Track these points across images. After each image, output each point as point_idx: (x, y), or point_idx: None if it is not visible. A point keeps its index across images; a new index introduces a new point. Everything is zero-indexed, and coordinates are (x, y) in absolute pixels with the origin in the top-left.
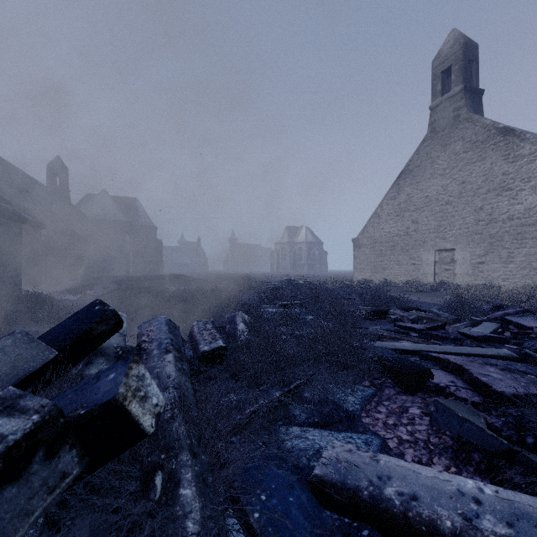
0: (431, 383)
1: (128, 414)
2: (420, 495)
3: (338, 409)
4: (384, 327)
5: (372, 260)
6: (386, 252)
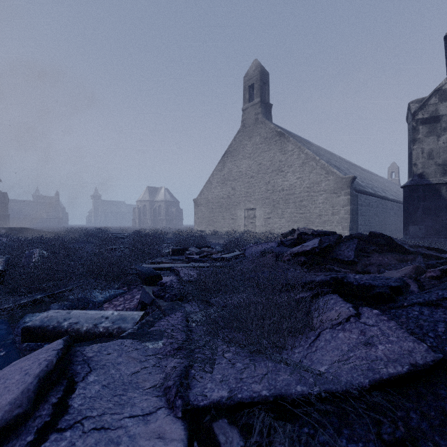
0: (160, 282)
1: None
2: (81, 321)
3: (88, 302)
4: (172, 258)
5: (206, 216)
6: (216, 209)
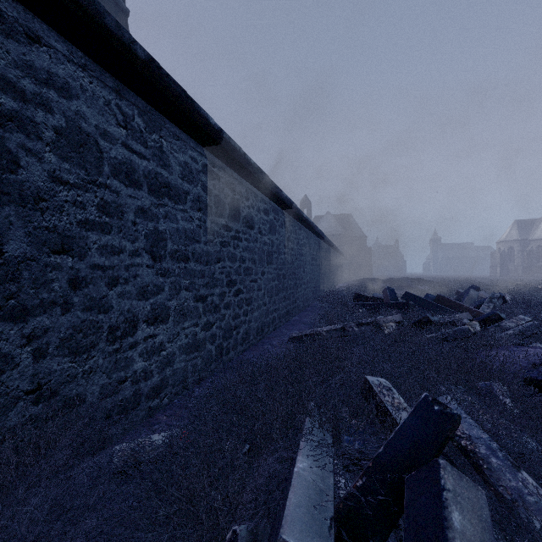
0: None
1: (505, 298)
2: None
3: None
4: None
5: None
6: None
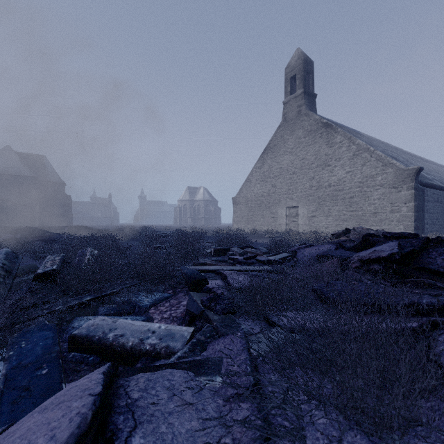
0: (206, 287)
1: None
2: (126, 334)
3: (134, 306)
4: (215, 259)
5: (245, 214)
6: (255, 208)
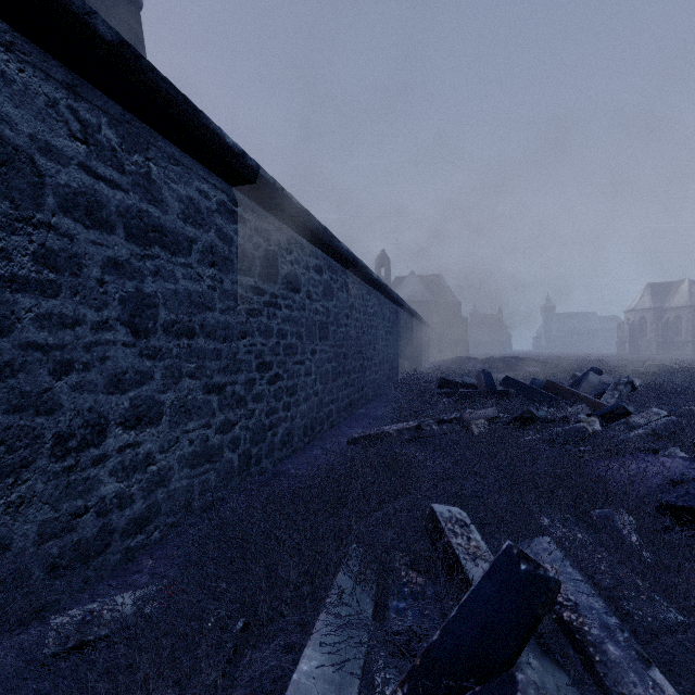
0: None
1: (634, 384)
2: None
3: None
4: None
5: None
6: None
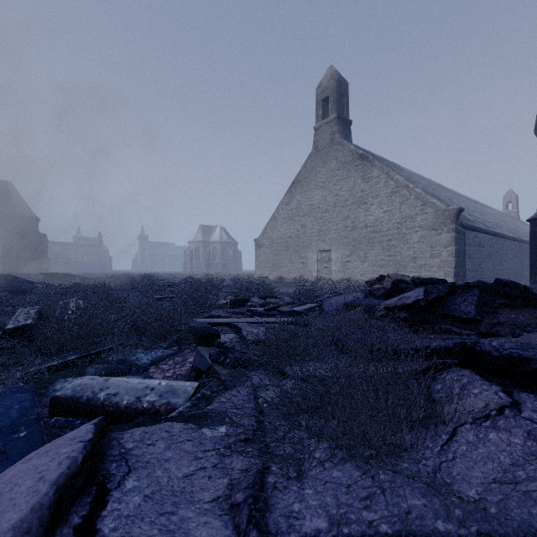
0: (217, 341)
1: None
2: (121, 392)
3: (131, 365)
4: (231, 311)
5: (270, 259)
6: (282, 252)
